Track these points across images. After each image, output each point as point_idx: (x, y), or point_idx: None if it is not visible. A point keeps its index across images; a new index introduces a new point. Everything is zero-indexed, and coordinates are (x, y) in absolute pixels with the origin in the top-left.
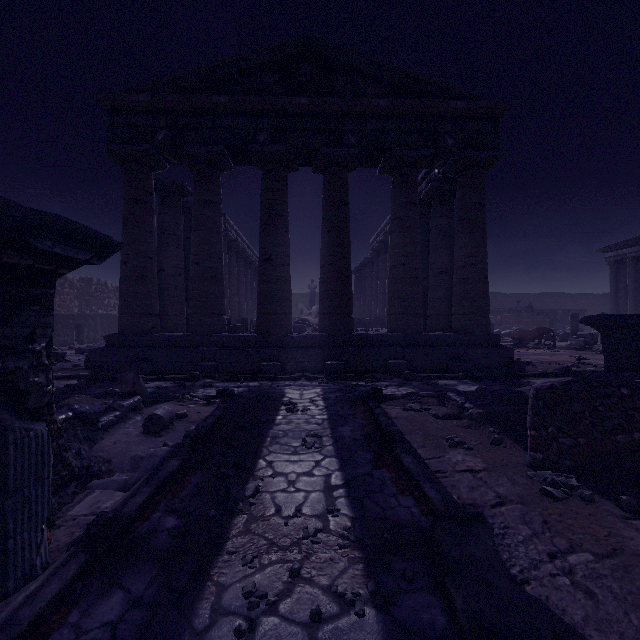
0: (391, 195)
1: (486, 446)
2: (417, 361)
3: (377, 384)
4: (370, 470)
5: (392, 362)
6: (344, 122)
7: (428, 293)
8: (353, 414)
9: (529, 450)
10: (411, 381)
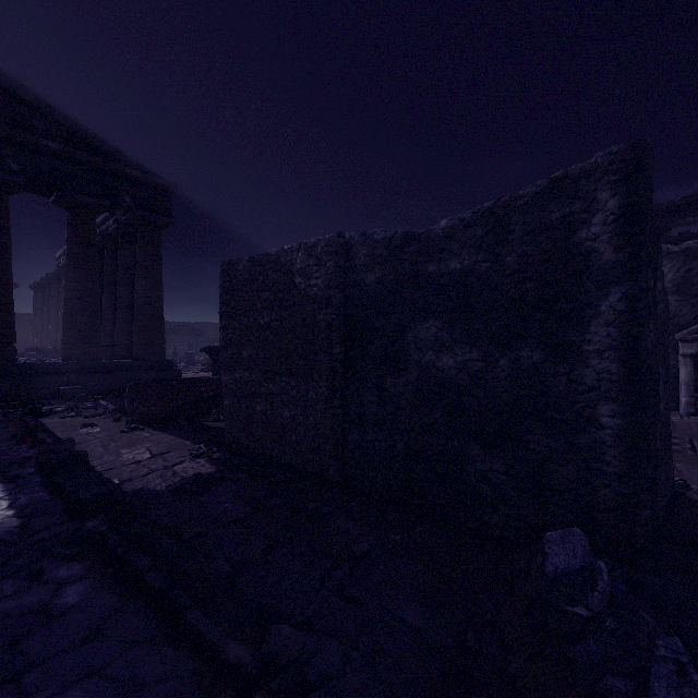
0: (67, 230)
1: (109, 424)
2: (93, 385)
3: (44, 408)
4: (12, 447)
5: (65, 388)
6: (3, 145)
7: (116, 324)
8: (5, 427)
9: (126, 417)
10: (84, 403)
